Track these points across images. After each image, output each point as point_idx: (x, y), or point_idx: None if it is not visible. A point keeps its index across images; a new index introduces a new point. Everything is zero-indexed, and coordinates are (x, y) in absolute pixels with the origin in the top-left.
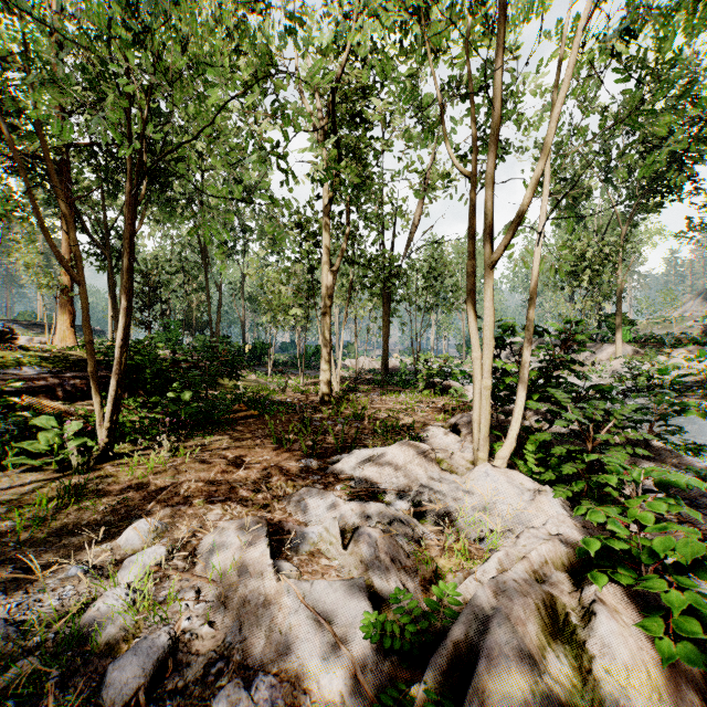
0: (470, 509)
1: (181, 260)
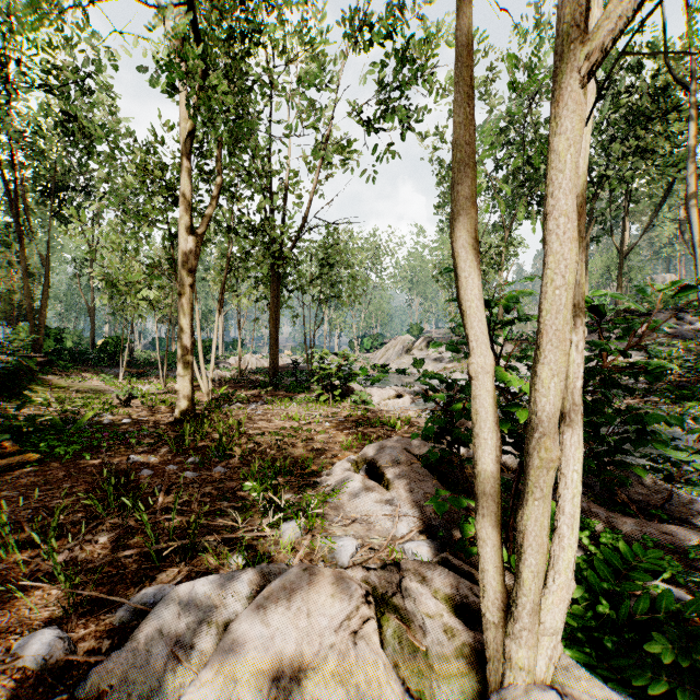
0: None
1: None
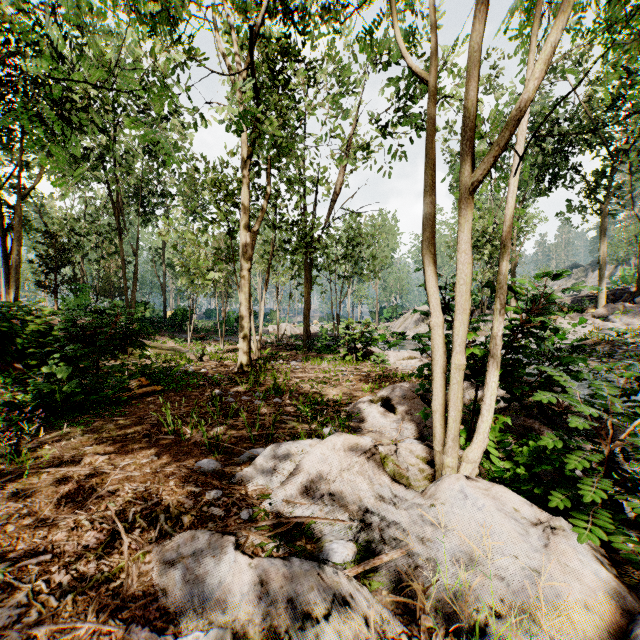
0: (449, 562)
1: (93, 221)
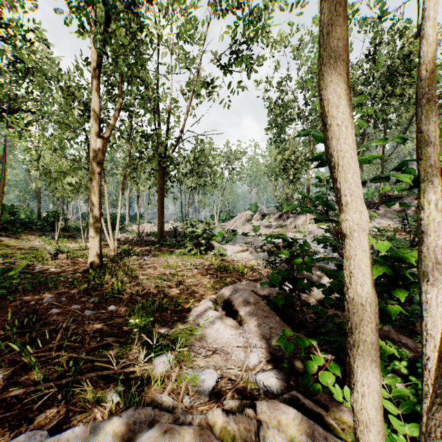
0: None
1: None
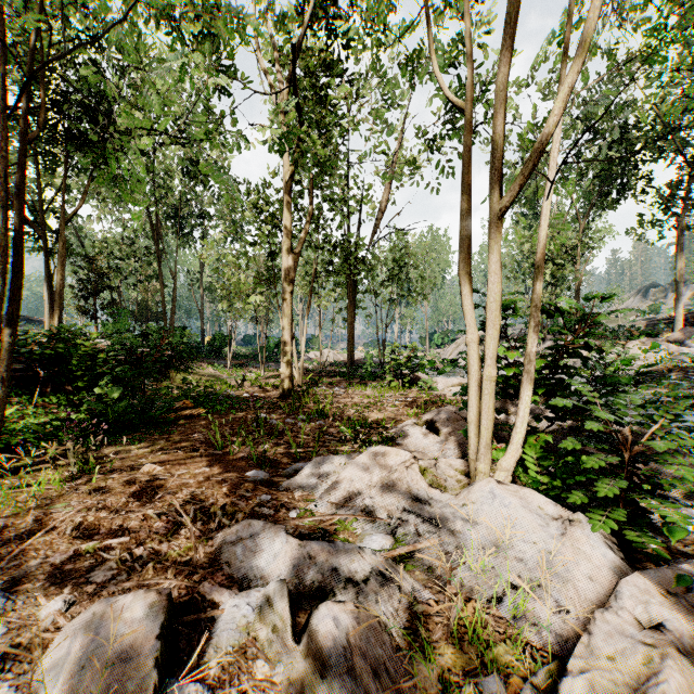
0: (475, 549)
1: (132, 244)
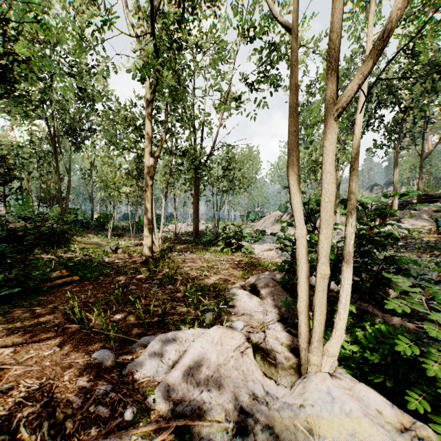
0: None
1: (35, 148)
